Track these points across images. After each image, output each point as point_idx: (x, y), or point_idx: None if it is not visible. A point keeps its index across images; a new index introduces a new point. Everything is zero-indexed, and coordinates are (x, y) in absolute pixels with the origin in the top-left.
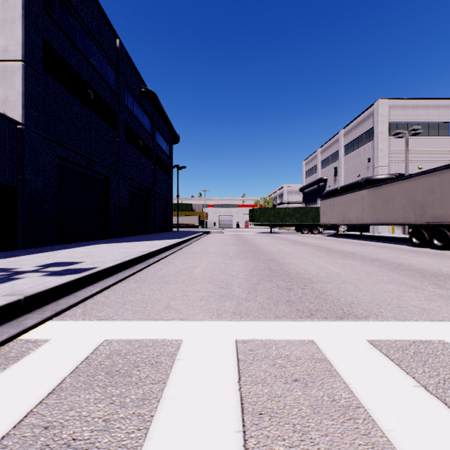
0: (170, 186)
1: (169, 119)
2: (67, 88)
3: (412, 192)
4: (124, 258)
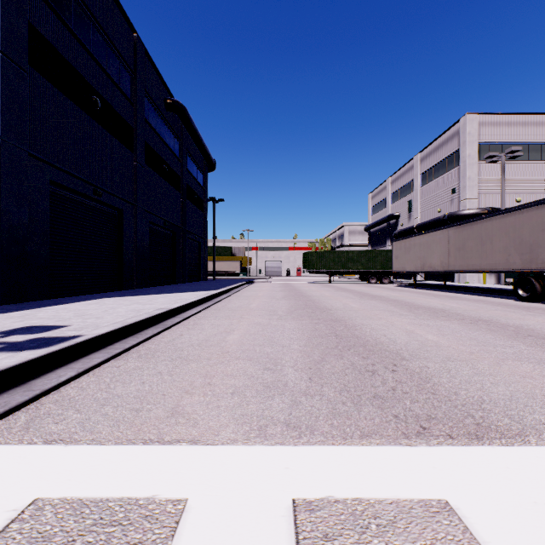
0: (204, 224)
1: (202, 140)
2: (65, 93)
3: (517, 229)
4: (128, 319)
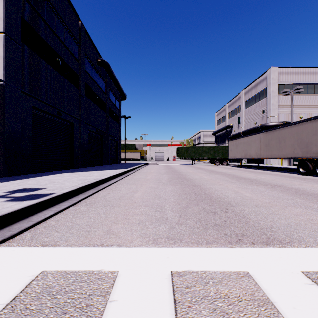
0: (119, 131)
1: (118, 82)
2: (41, 56)
3: (299, 134)
4: (79, 185)
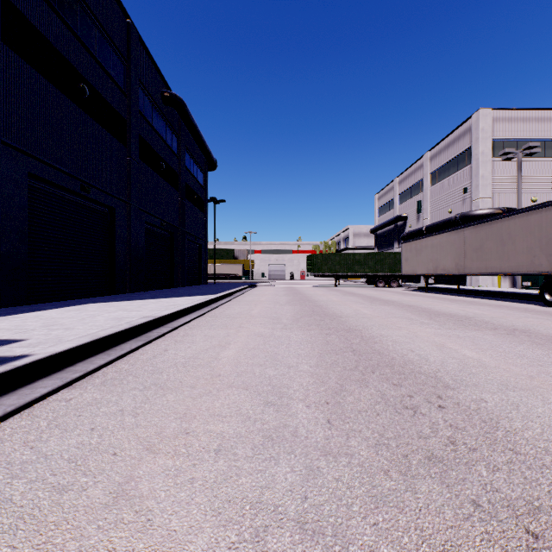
0: (204, 225)
1: (202, 137)
2: (47, 77)
3: (544, 228)
4: (102, 331)
